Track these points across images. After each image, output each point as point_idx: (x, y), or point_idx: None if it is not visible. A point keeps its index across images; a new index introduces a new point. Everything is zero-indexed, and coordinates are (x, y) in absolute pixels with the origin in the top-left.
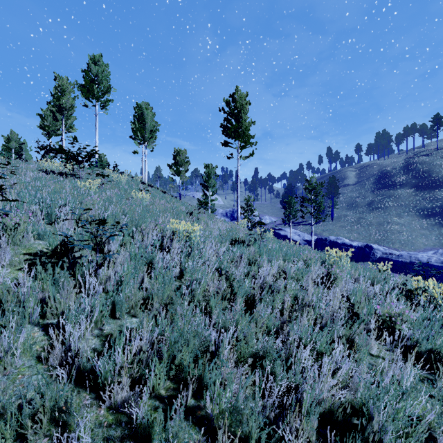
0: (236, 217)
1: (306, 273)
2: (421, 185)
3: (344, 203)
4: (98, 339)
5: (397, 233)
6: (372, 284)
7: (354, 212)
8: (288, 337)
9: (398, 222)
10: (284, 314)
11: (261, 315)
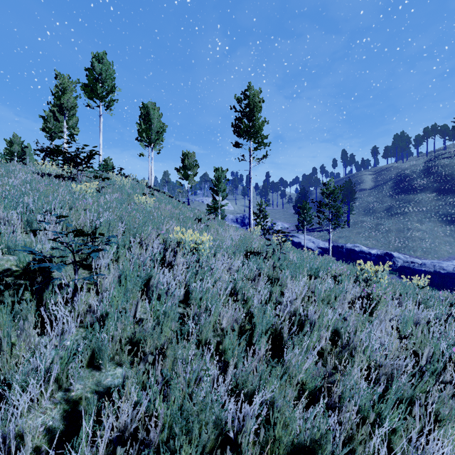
0: (247, 223)
1: (339, 294)
2: (443, 189)
3: (360, 208)
4: (61, 409)
5: (419, 240)
6: (417, 306)
7: (372, 218)
8: (339, 405)
9: (419, 228)
10: (328, 363)
11: (295, 363)
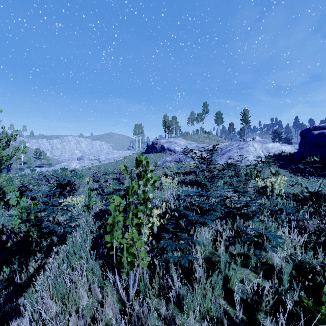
0: None
1: None
2: None
3: None
4: None
5: None
6: None
7: None
8: None
9: None
10: None
11: None
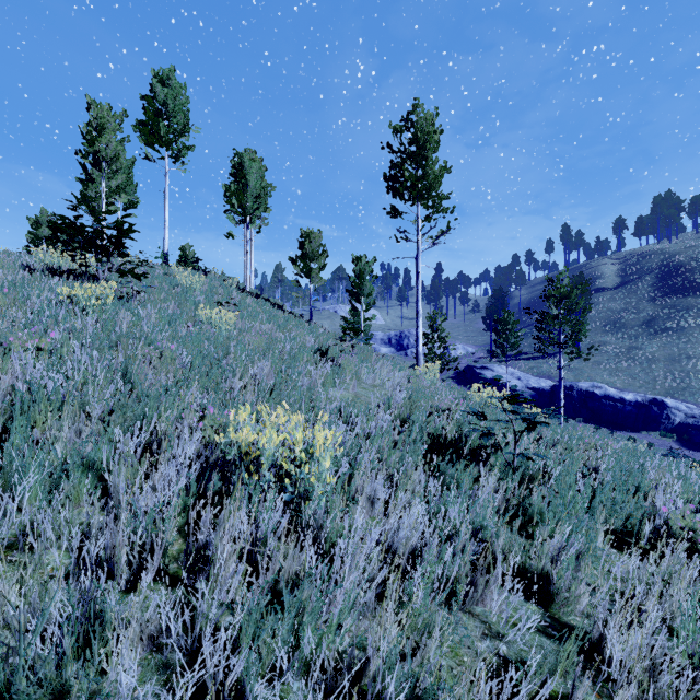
0: (406, 346)
1: None
2: None
3: (598, 320)
4: None
5: None
6: None
7: (619, 338)
8: None
9: None
10: None
11: None
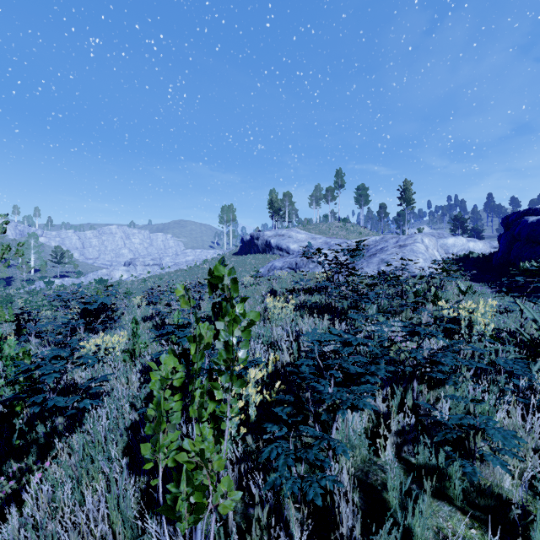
0: None
1: None
2: None
3: None
4: None
5: None
6: None
7: None
8: None
9: None
10: None
11: None
